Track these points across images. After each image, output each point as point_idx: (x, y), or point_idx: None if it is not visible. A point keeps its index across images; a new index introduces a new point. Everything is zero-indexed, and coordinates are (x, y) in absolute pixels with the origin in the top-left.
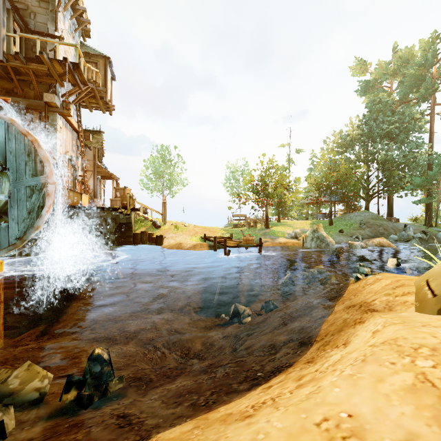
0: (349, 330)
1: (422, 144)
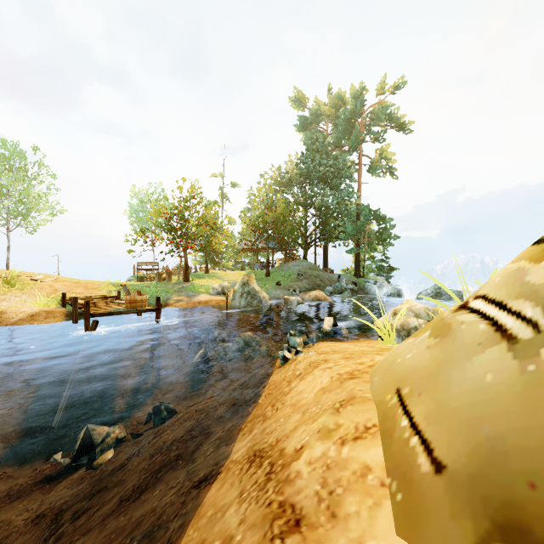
0: None
1: (353, 192)
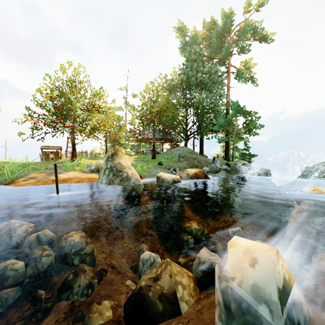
0: None
1: (224, 93)
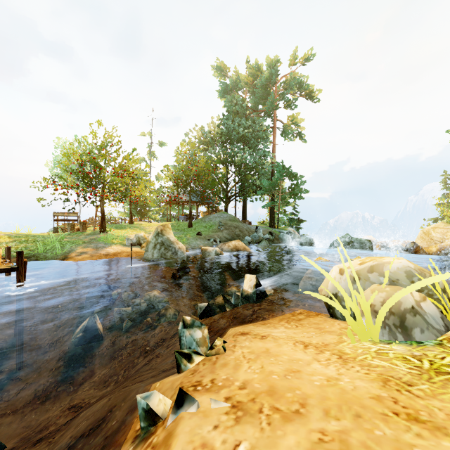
0: None
1: (268, 152)
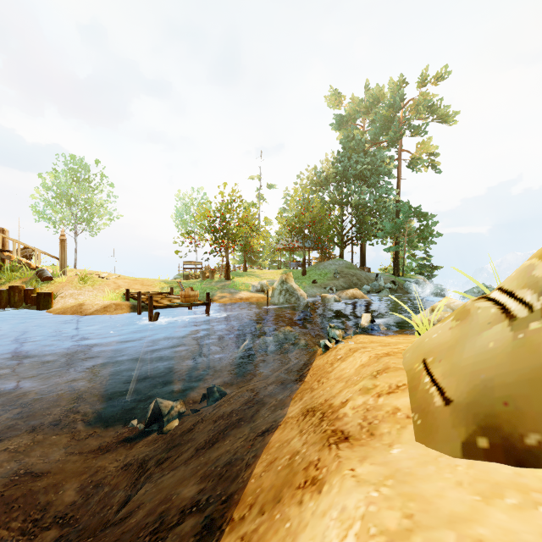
0: (291, 510)
1: (391, 189)
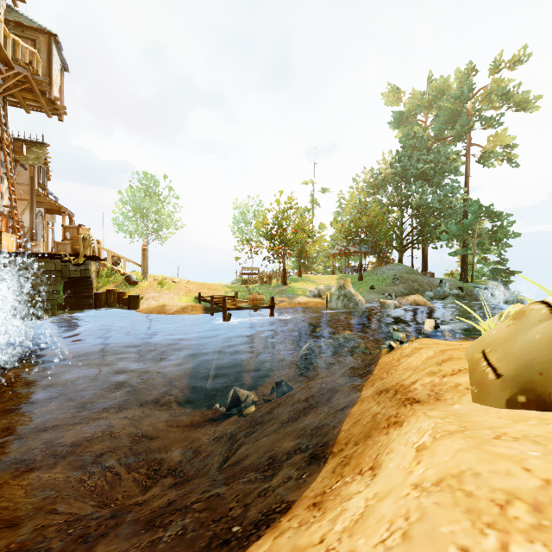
0: (380, 437)
1: (458, 188)
